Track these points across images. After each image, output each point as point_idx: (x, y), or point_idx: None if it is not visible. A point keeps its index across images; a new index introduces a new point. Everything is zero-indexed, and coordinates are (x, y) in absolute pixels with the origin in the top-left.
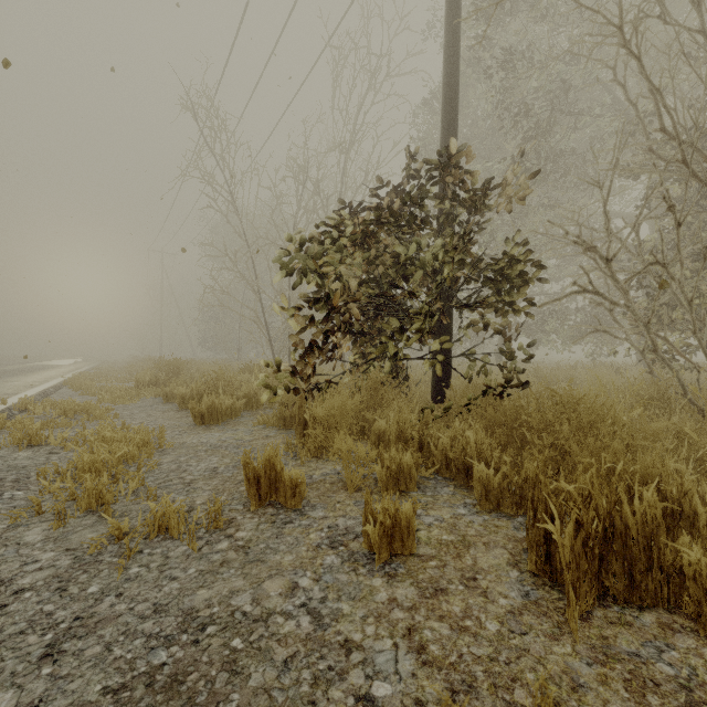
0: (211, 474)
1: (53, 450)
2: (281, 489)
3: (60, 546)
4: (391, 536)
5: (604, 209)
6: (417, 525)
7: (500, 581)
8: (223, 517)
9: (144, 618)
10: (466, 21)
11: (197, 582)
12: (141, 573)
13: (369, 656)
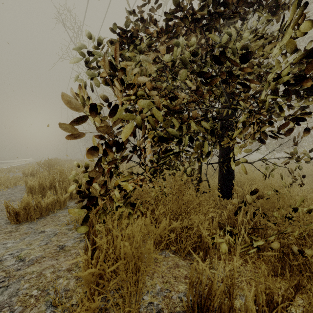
0: None
1: None
2: None
3: None
4: None
5: None
6: None
7: None
8: None
9: None
10: None
11: None
12: None
13: None
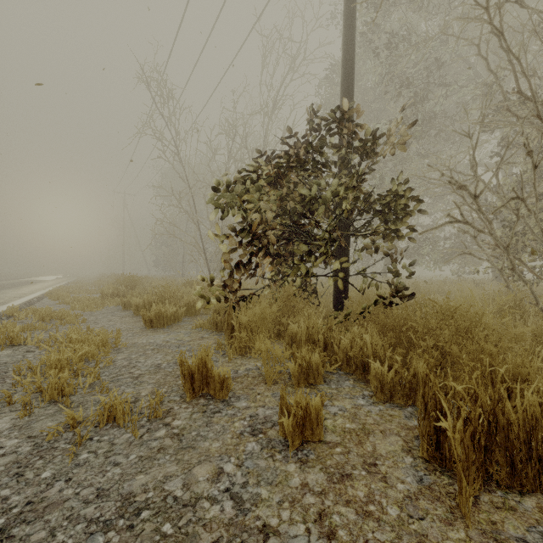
0: (155, 369)
1: (30, 349)
2: (211, 383)
3: (23, 433)
4: (303, 426)
5: (473, 155)
6: (324, 414)
7: (397, 467)
8: (163, 407)
9: (87, 502)
10: (360, 11)
11: (136, 468)
12: (89, 459)
13: (284, 542)
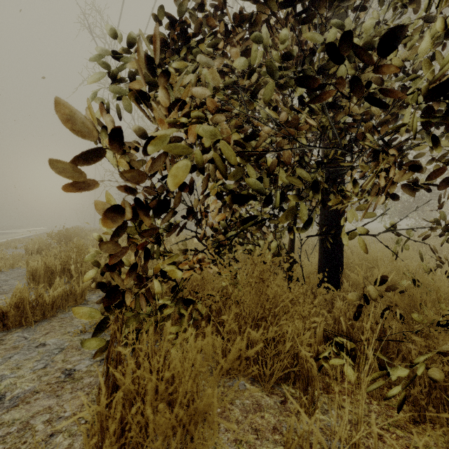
0: None
1: None
2: None
3: None
4: None
5: None
6: None
7: None
8: None
9: None
10: None
11: None
12: None
13: None
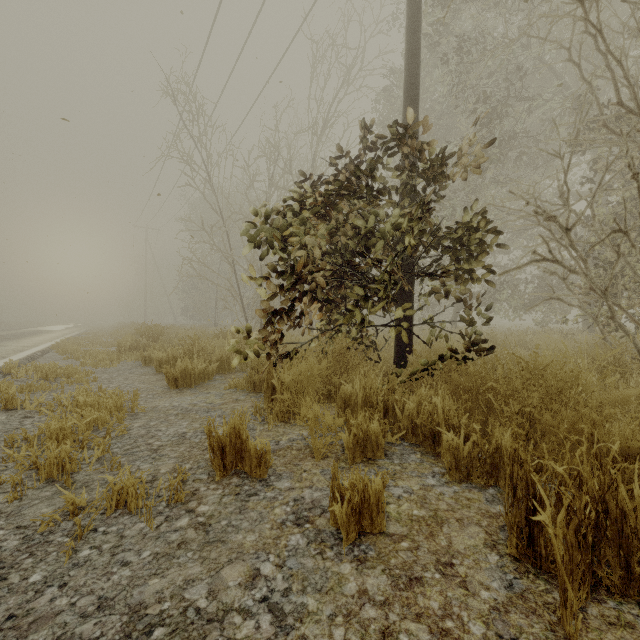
0: (179, 440)
1: (28, 414)
2: (246, 458)
3: (11, 523)
4: (360, 513)
5: (565, 179)
6: (385, 497)
7: (480, 567)
8: (186, 488)
9: (85, 616)
10: (425, 10)
11: (150, 569)
12: (92, 557)
13: None
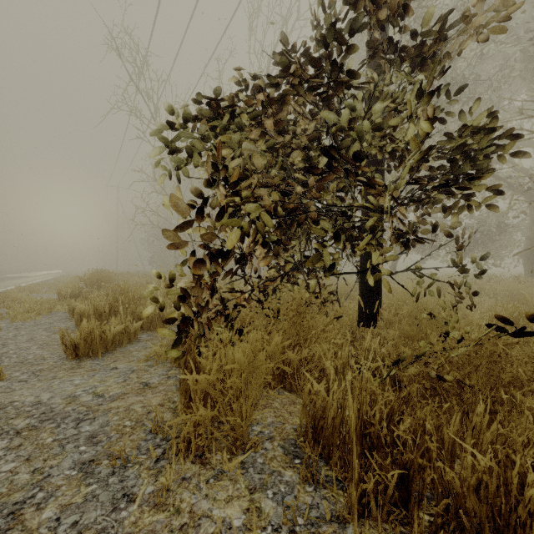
0: None
1: None
2: None
3: None
4: None
5: None
6: None
7: None
8: None
9: None
10: None
11: None
12: None
13: None
